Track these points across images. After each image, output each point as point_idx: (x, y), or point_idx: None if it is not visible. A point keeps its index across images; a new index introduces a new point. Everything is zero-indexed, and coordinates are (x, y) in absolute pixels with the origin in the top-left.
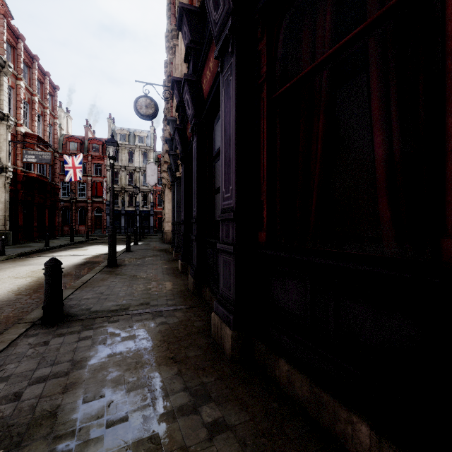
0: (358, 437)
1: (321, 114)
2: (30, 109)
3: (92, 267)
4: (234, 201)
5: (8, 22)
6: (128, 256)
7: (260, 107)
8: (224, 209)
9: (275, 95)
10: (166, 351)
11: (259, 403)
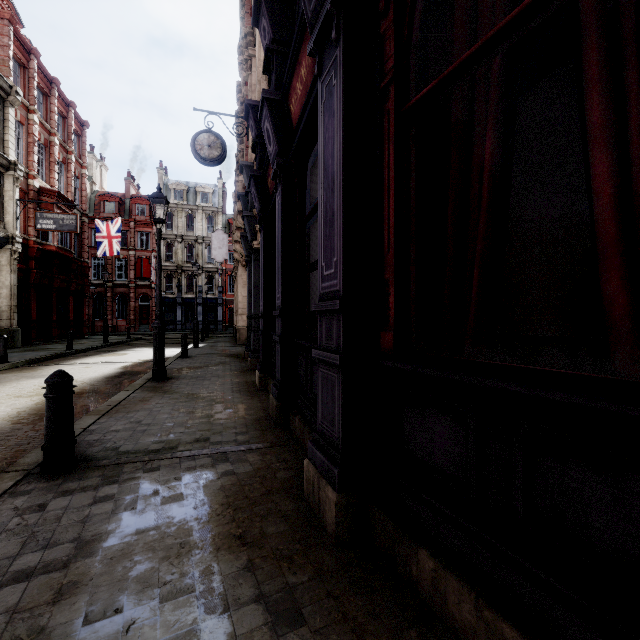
0: None
1: (489, 133)
2: (48, 154)
3: (131, 380)
4: (340, 281)
5: (15, 31)
6: (184, 364)
7: (384, 127)
8: (323, 294)
9: (409, 105)
10: (230, 523)
11: (385, 629)
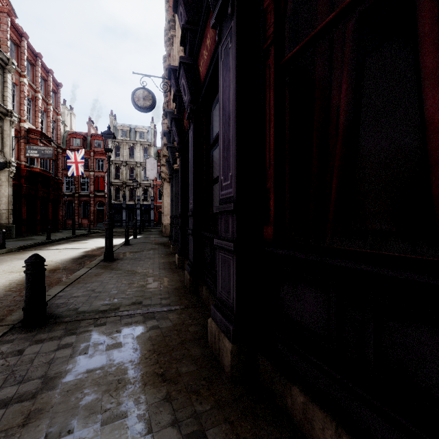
0: None
1: (344, 79)
2: (34, 105)
3: (89, 261)
4: (234, 190)
5: (11, 21)
6: (126, 250)
7: (266, 77)
8: (222, 199)
9: (285, 60)
10: (154, 365)
11: None
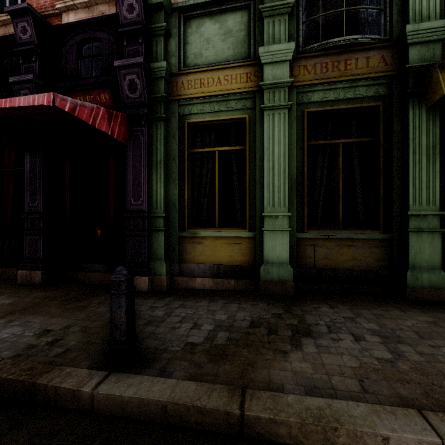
0: (14, 273)
1: (12, 183)
2: None
3: None
4: None
5: None
6: None
7: None
8: None
9: None
10: None
11: None
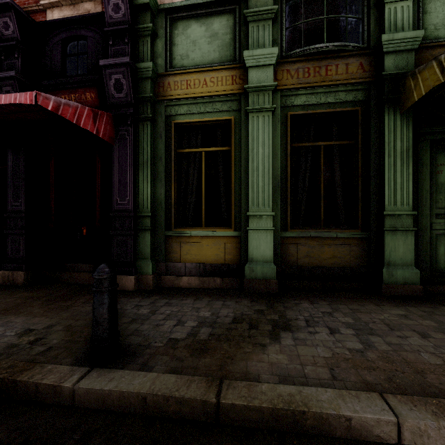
0: None
1: None
2: None
3: None
4: None
5: None
6: None
7: None
8: None
9: None
10: None
11: None
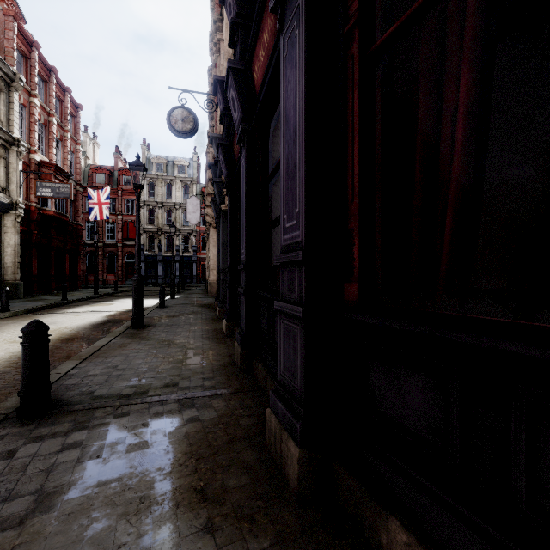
0: None
1: (464, 69)
2: (47, 132)
3: (114, 327)
4: (302, 232)
5: (19, 26)
6: (161, 313)
7: (348, 73)
8: (285, 246)
9: (376, 46)
10: (192, 475)
11: None
